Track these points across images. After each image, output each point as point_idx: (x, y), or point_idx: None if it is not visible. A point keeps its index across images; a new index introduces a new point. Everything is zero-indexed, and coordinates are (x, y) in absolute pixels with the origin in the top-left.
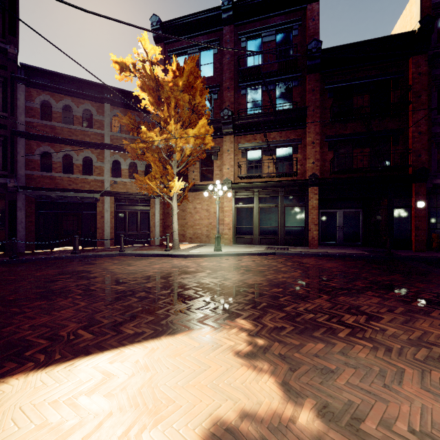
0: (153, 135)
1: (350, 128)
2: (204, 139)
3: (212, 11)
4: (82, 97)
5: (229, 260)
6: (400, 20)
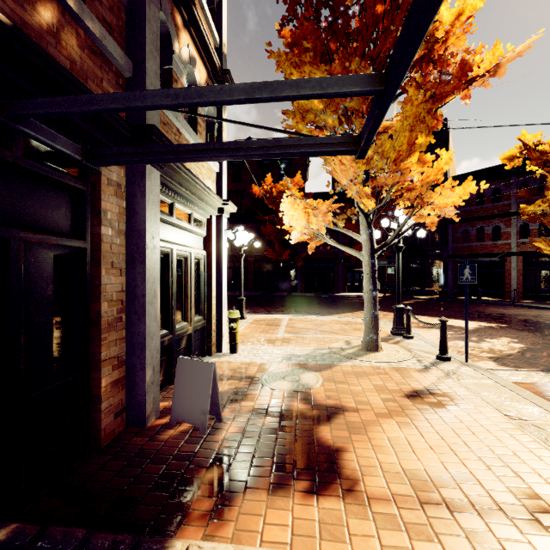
0: (530, 209)
1: None
2: None
3: None
4: (491, 180)
5: None
6: None
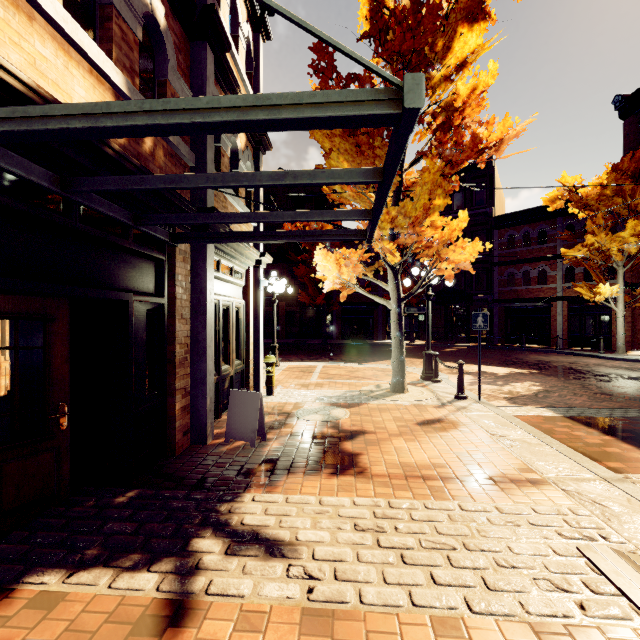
0: (570, 253)
1: None
2: None
3: None
4: (537, 221)
5: None
6: None
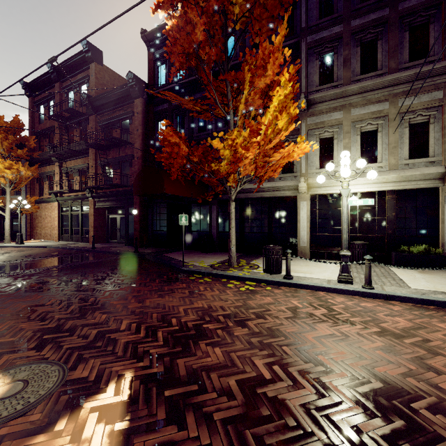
0: None
1: (111, 154)
2: (18, 169)
3: (47, 74)
4: None
5: None
6: None
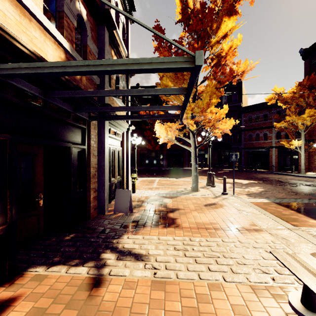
0: (278, 125)
1: None
2: None
3: None
4: (262, 109)
5: None
6: None
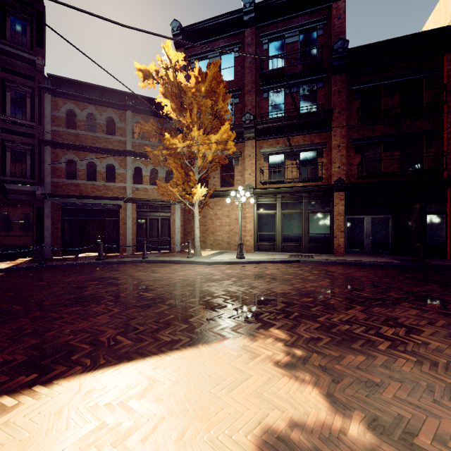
0: (177, 141)
1: (378, 130)
2: (226, 145)
3: (233, 14)
4: (105, 105)
5: (253, 267)
6: (433, 15)
